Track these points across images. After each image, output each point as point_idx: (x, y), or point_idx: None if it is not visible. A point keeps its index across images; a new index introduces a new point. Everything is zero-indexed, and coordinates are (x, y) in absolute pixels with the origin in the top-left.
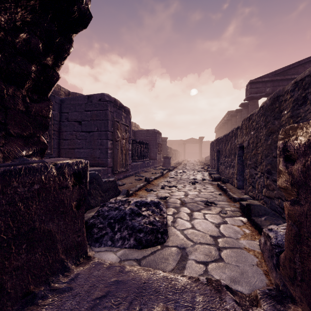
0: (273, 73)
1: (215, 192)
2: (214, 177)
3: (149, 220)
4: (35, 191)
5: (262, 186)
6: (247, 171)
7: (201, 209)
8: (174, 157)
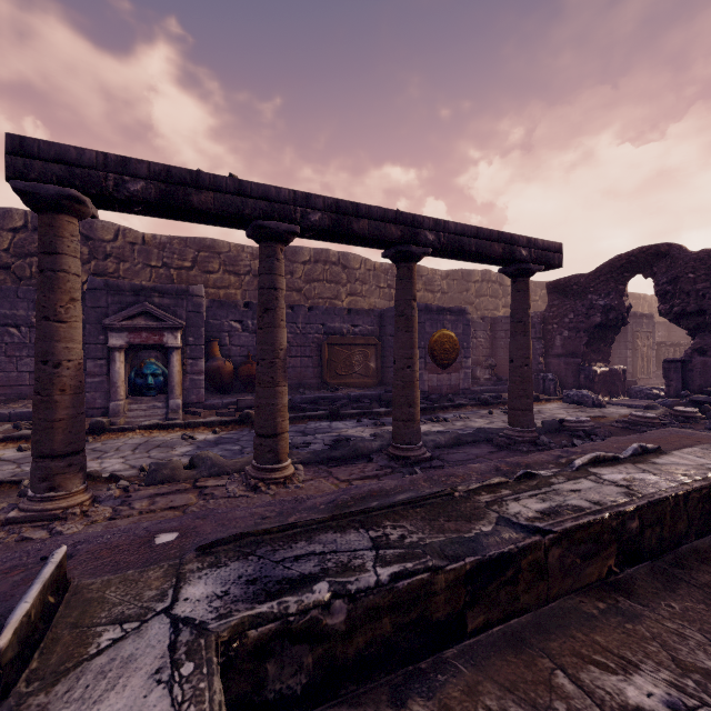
0: None
1: None
2: None
3: (655, 392)
4: (615, 373)
5: None
6: None
7: None
8: None
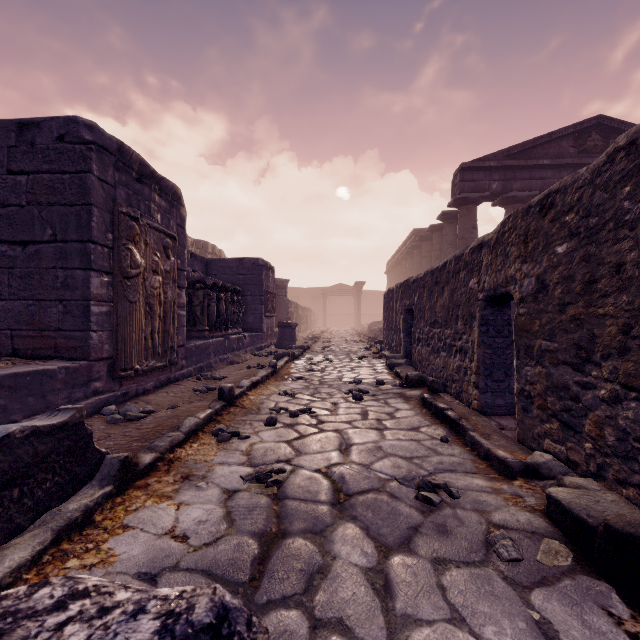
0: (505, 153)
1: (427, 428)
2: (407, 377)
3: None
4: None
5: (634, 438)
6: (535, 371)
7: (416, 533)
8: (304, 323)
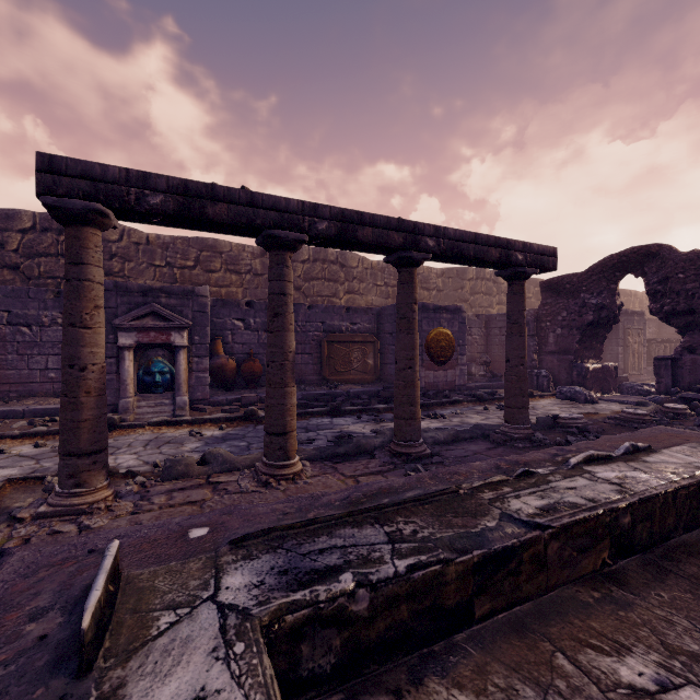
0: None
1: None
2: None
3: (646, 389)
4: (607, 370)
5: None
6: None
7: None
8: None
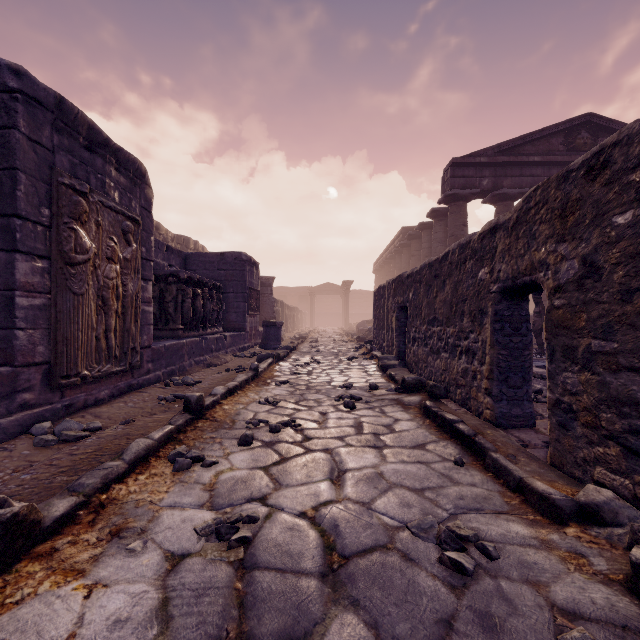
0: (496, 149)
1: (434, 445)
2: (404, 381)
3: None
4: None
5: None
6: (580, 378)
7: (450, 633)
8: (291, 323)
